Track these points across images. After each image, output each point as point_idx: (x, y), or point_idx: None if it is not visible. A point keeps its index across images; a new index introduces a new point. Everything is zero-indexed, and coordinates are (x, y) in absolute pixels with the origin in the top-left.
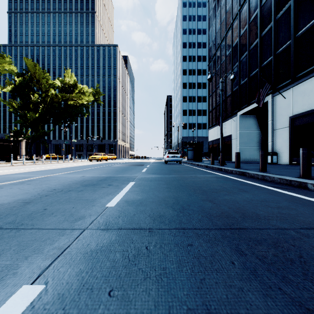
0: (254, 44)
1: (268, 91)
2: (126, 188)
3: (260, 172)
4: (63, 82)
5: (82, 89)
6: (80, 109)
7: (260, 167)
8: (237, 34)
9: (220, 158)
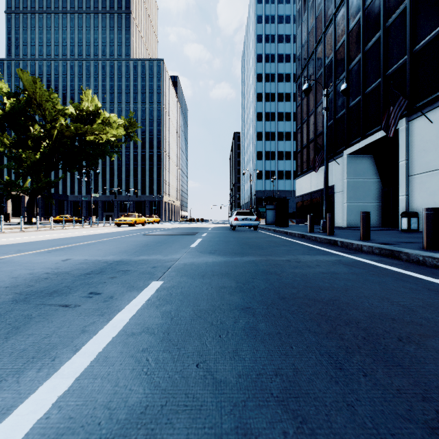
0: (373, 41)
1: (403, 111)
2: (125, 314)
3: (430, 251)
4: (78, 108)
5: (108, 118)
6: (104, 148)
7: (426, 241)
8: (344, 29)
9: (327, 221)
